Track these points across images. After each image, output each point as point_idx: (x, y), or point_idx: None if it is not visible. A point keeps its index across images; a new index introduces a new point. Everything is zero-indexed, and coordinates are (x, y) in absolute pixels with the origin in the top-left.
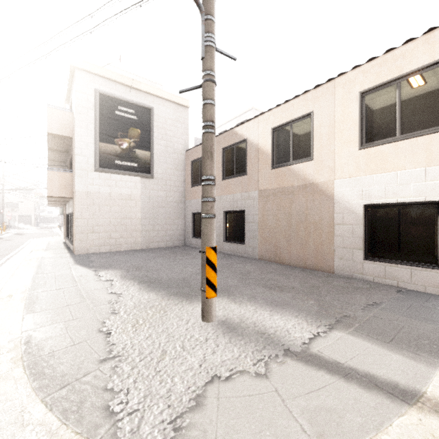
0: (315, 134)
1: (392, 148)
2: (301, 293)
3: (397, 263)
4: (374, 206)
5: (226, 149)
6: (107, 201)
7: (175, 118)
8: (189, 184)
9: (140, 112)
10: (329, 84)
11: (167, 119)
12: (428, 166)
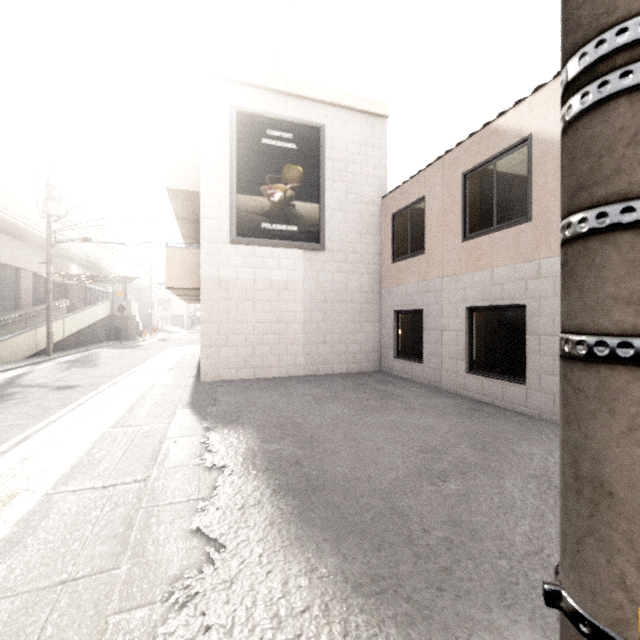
0: None
1: None
2: None
3: None
4: None
5: (472, 173)
6: (249, 292)
7: (363, 139)
8: (389, 258)
9: (302, 136)
10: None
11: (349, 143)
12: None
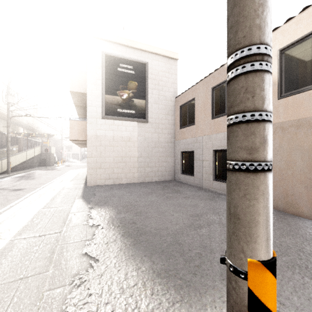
0: None
1: None
2: None
3: None
4: None
5: (216, 87)
6: (111, 142)
7: (166, 70)
8: (178, 126)
9: (137, 67)
10: None
11: (159, 71)
12: None
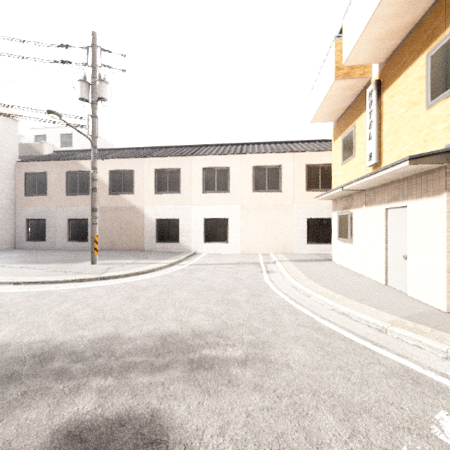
0: (135, 182)
1: (166, 196)
2: (129, 256)
3: (167, 242)
4: (160, 219)
5: (70, 173)
6: None
7: (4, 129)
8: (22, 193)
9: None
10: (142, 159)
11: None
12: (176, 205)
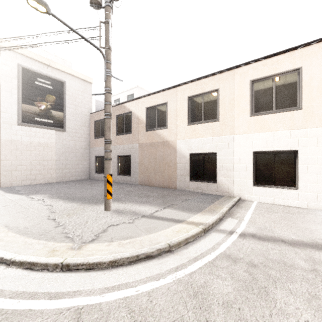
0: (168, 115)
1: (200, 126)
2: (157, 198)
3: (202, 181)
4: (194, 154)
5: (119, 116)
6: (28, 147)
7: (82, 90)
8: (93, 137)
9: (55, 84)
10: (174, 89)
11: (76, 90)
12: (213, 136)
